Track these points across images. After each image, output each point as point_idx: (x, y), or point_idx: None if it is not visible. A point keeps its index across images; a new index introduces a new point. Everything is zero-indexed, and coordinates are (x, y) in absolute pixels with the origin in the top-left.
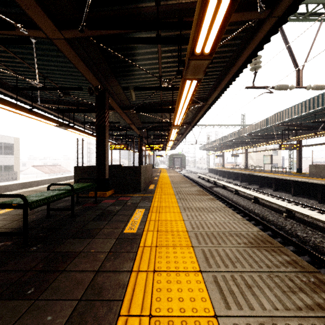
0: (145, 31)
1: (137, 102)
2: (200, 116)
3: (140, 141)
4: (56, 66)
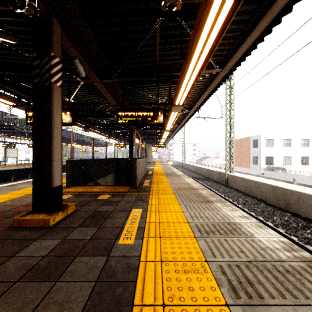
0: (116, 128)
1: (112, 110)
2: (31, 99)
3: (50, 49)
4: None
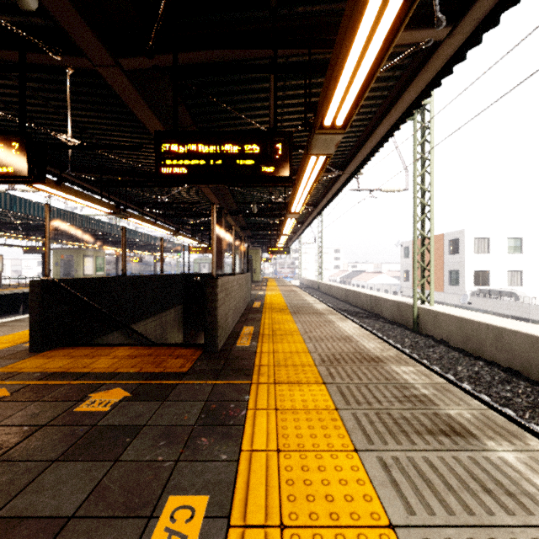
0: (191, 213)
1: None
2: None
3: None
4: (251, 196)
